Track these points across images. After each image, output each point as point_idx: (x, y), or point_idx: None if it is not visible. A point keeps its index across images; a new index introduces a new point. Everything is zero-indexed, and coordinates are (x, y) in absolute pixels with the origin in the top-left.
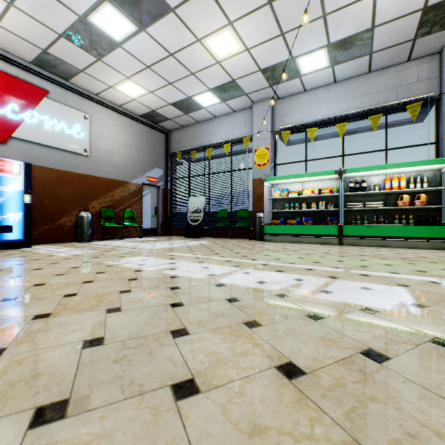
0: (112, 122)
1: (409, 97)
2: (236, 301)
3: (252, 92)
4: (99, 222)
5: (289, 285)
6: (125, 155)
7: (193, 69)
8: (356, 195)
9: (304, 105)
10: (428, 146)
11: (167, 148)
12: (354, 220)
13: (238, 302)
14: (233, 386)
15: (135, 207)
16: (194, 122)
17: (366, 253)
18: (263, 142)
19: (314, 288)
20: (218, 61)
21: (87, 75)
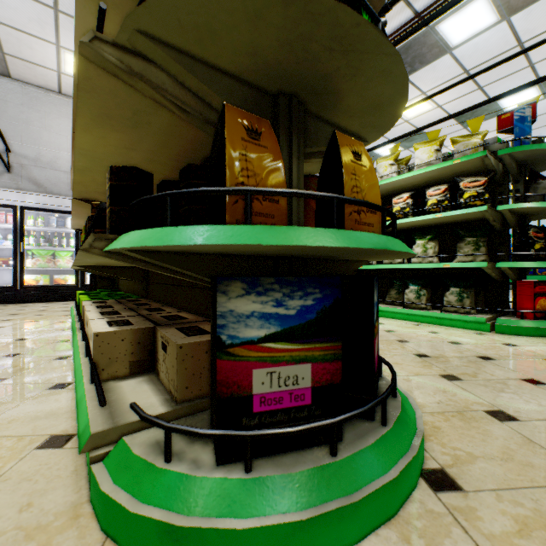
0: None
1: None
2: None
3: None
4: None
5: None
6: None
7: None
8: None
9: None
10: None
11: None
12: None
13: None
14: None
15: None
16: None
17: None
18: None
19: None
20: None
21: None
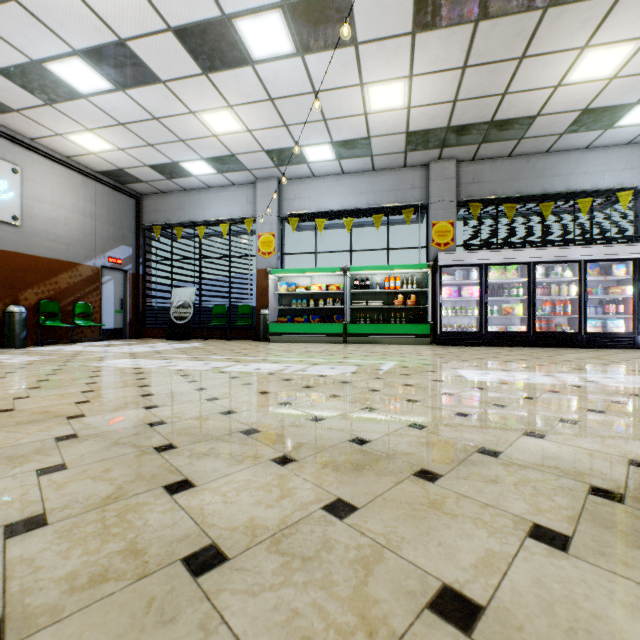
0: (55, 178)
1: (406, 202)
2: (237, 378)
3: (256, 169)
4: (35, 321)
5: (279, 369)
6: (76, 226)
7: (183, 137)
8: (361, 292)
9: (314, 192)
10: (419, 250)
11: (138, 218)
12: (359, 318)
13: (239, 378)
14: (236, 397)
15: (92, 299)
16: (179, 189)
17: (361, 349)
18: (268, 227)
19: (297, 369)
20: (215, 135)
21: (24, 116)
